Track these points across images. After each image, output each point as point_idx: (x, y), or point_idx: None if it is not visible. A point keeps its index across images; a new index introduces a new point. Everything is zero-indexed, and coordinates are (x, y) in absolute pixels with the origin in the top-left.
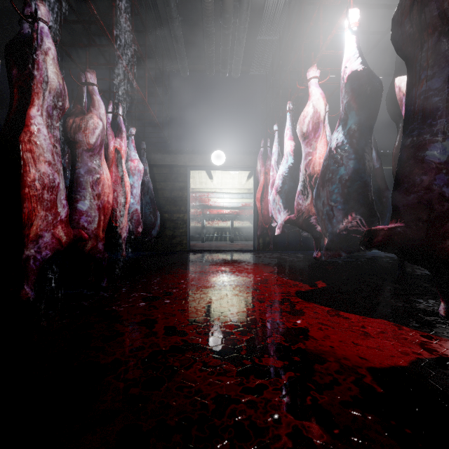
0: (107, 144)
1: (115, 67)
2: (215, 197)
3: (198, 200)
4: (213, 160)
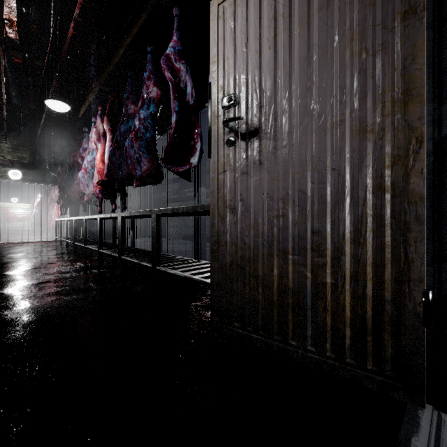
0: None
1: None
2: (13, 209)
3: (0, 210)
4: (12, 201)
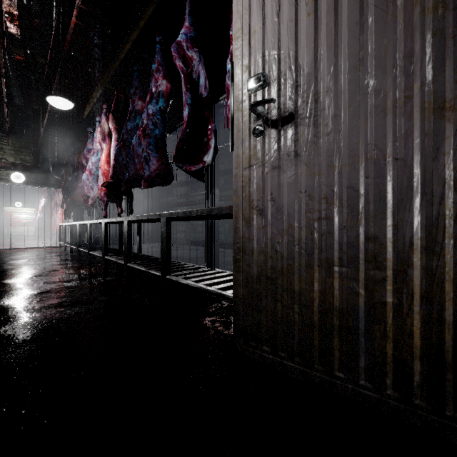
0: None
1: None
2: (17, 214)
3: (4, 215)
4: (16, 205)
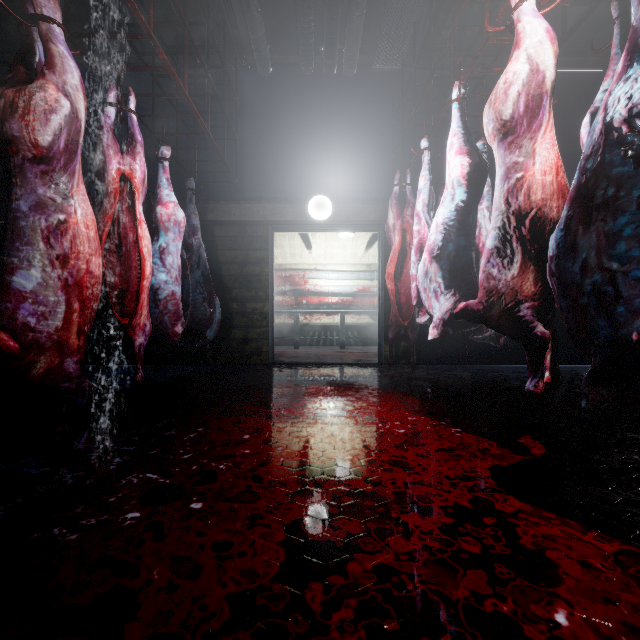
0: (103, 165)
1: (150, 62)
2: (316, 277)
3: (290, 282)
4: (312, 211)
